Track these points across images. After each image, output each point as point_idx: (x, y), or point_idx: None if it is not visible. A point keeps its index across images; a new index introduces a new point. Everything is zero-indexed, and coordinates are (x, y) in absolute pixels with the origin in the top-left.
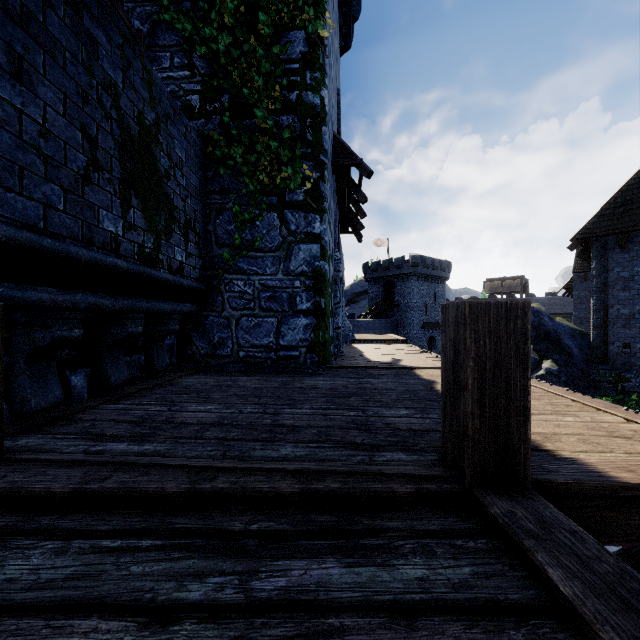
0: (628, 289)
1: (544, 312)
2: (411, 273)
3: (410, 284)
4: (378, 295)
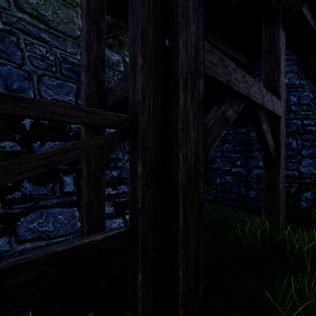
0: None
1: None
2: None
3: None
4: None
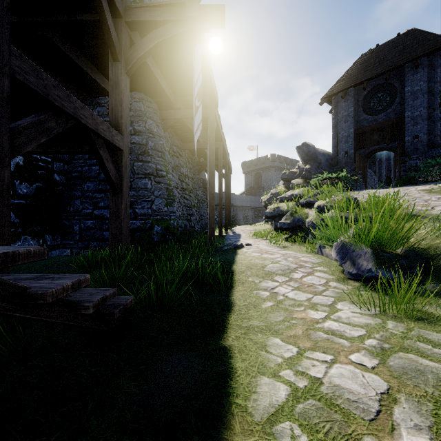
0: (347, 121)
1: (311, 145)
2: (271, 166)
3: (270, 173)
4: (251, 182)
